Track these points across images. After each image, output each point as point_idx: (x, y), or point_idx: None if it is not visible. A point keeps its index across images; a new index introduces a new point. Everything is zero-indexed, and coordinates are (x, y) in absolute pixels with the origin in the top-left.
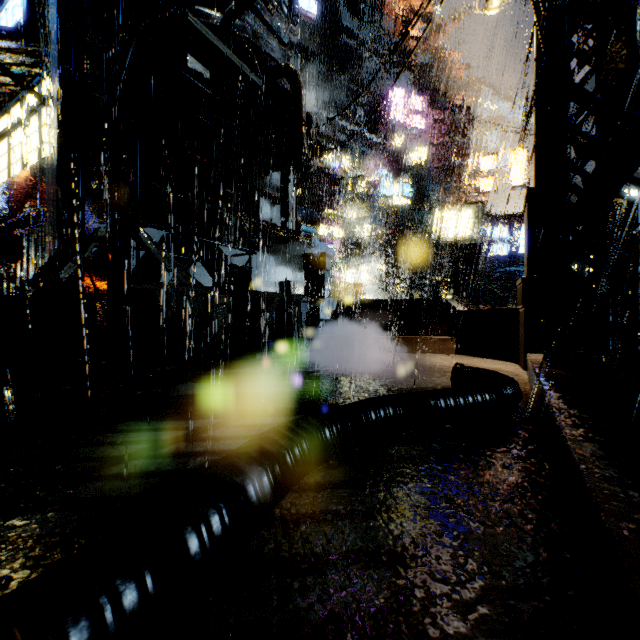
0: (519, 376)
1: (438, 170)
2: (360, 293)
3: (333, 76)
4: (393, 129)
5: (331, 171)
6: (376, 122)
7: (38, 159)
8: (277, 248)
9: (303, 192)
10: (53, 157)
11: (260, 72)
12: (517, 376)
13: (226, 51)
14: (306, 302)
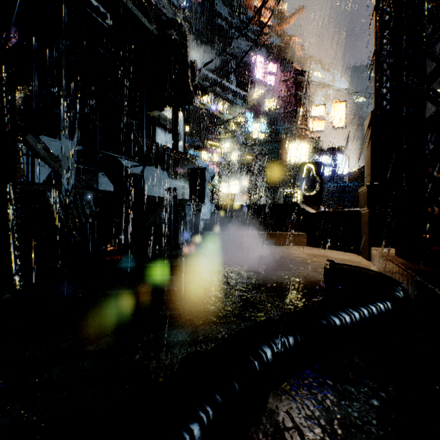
0: (369, 267)
1: (285, 115)
2: (231, 200)
3: (212, 46)
4: (254, 85)
5: (210, 115)
6: (242, 82)
7: None
8: (169, 165)
9: (190, 129)
10: None
11: (153, 22)
12: (367, 267)
13: None
14: (190, 205)
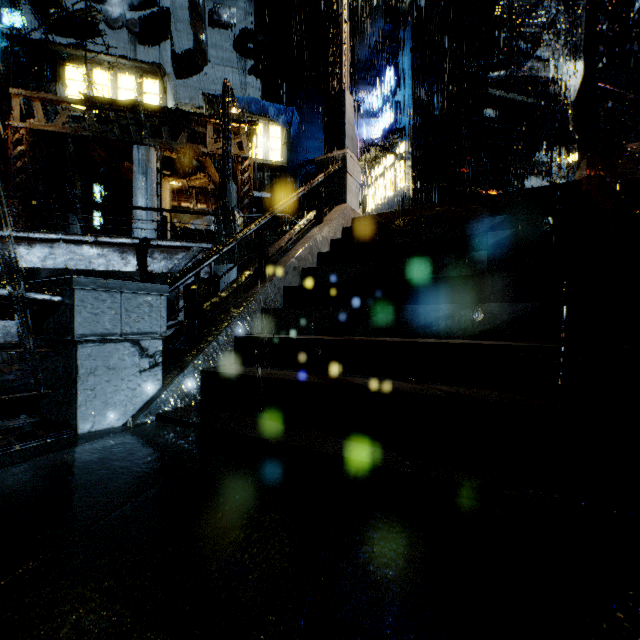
0: None
1: None
2: None
3: None
4: None
5: None
6: None
7: (393, 191)
8: None
9: None
10: (410, 187)
11: (532, 93)
12: None
13: (509, 95)
14: None
